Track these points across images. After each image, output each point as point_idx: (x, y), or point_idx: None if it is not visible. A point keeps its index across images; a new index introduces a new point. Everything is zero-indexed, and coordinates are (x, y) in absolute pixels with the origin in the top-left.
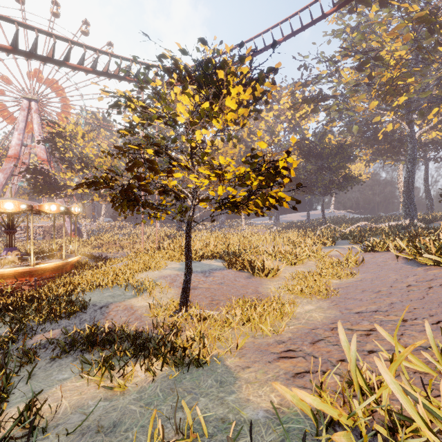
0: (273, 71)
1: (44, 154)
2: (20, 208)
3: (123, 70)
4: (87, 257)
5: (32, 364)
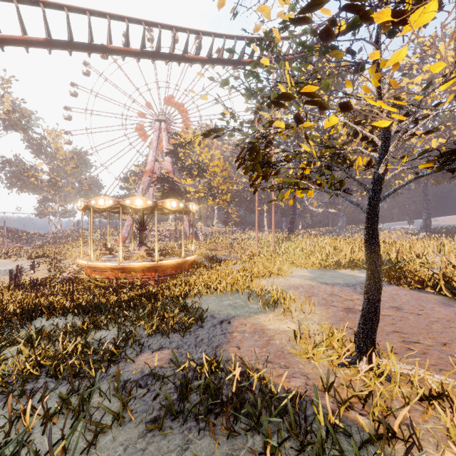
0: None
1: (170, 166)
2: (147, 204)
3: None
4: (203, 258)
5: (118, 426)
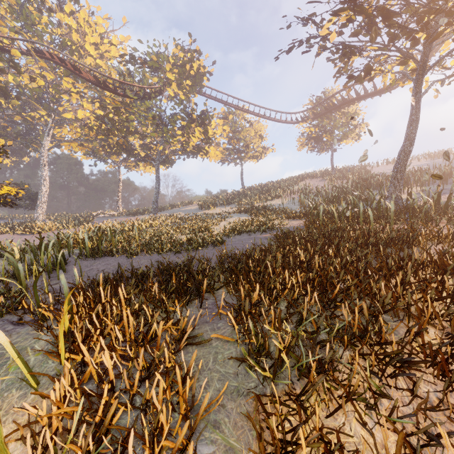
0: (5, 151)
1: None
2: None
3: None
4: None
5: None
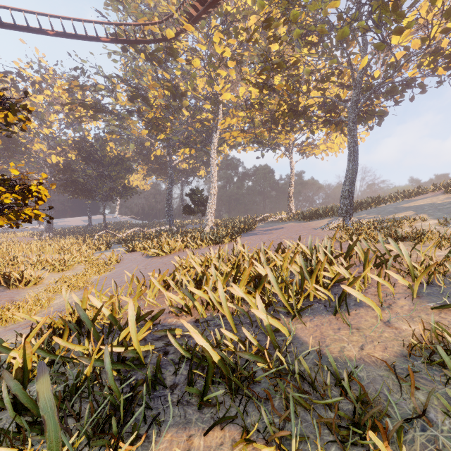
0: (29, 110)
1: None
2: None
3: None
4: None
5: None
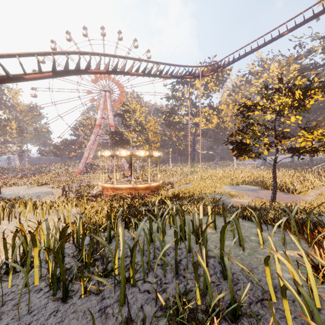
0: None
1: (113, 122)
2: (146, 154)
3: (259, 93)
4: None
5: None
